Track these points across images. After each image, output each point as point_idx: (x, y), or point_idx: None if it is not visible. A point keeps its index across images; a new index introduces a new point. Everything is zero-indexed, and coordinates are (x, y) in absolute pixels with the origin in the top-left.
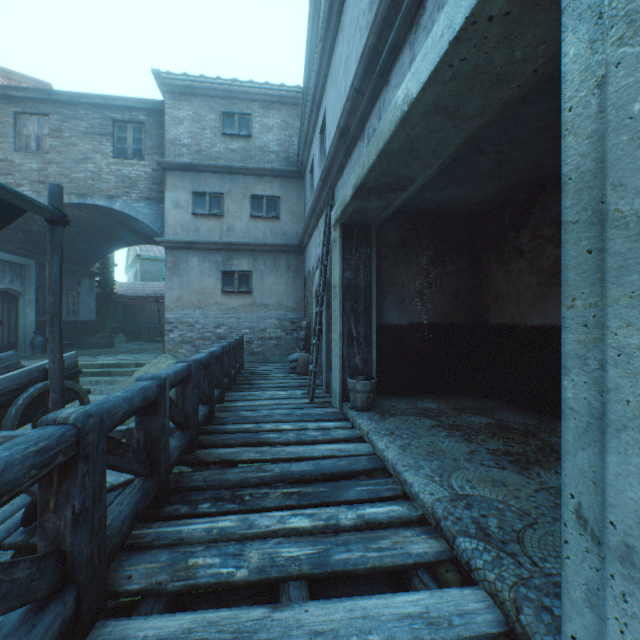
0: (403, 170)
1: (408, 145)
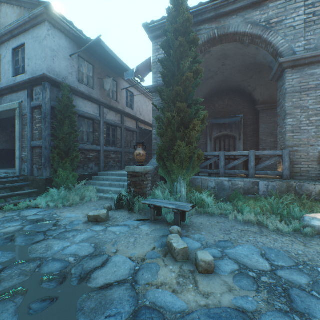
0: (0, 115)
1: (1, 114)
